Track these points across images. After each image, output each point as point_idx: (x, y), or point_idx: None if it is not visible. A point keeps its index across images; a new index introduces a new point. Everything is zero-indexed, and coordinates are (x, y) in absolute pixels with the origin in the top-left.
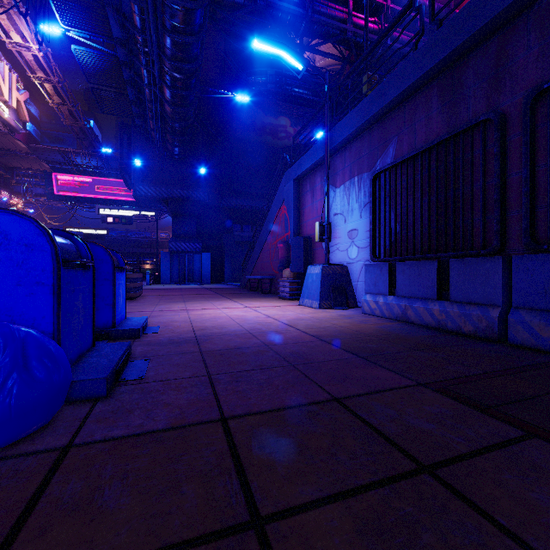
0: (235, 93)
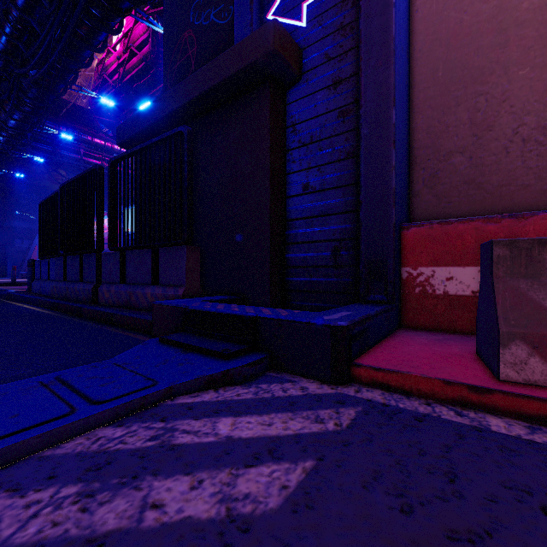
0: (16, 172)
